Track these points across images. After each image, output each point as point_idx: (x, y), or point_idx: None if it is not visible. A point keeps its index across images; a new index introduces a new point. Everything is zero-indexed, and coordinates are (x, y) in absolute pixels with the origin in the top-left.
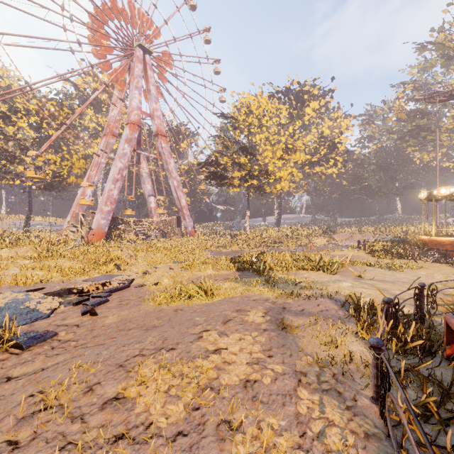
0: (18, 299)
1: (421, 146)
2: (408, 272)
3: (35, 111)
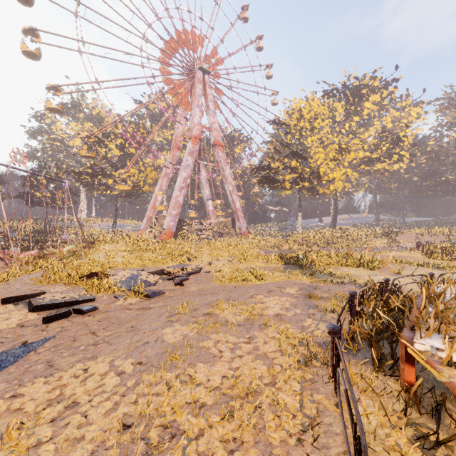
0: (135, 274)
1: None
2: None
3: (120, 135)
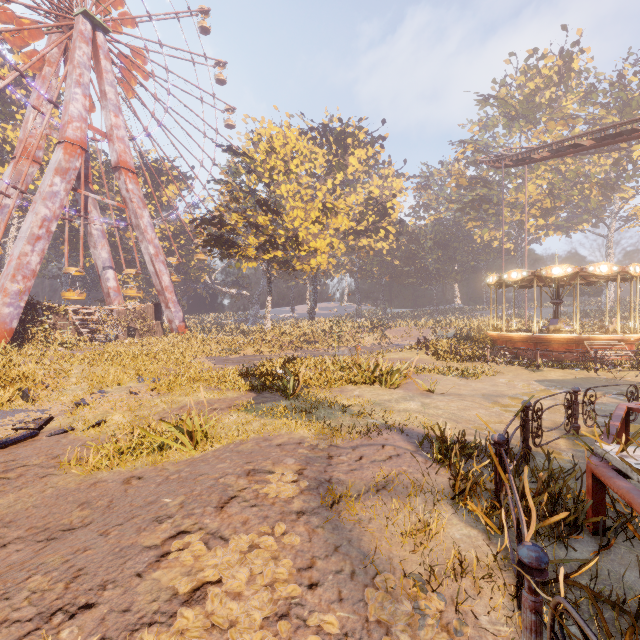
0: None
1: (482, 221)
2: (485, 380)
3: None
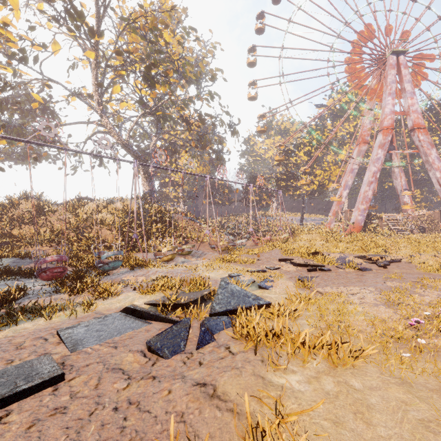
0: (342, 256)
1: None
2: None
3: (307, 143)
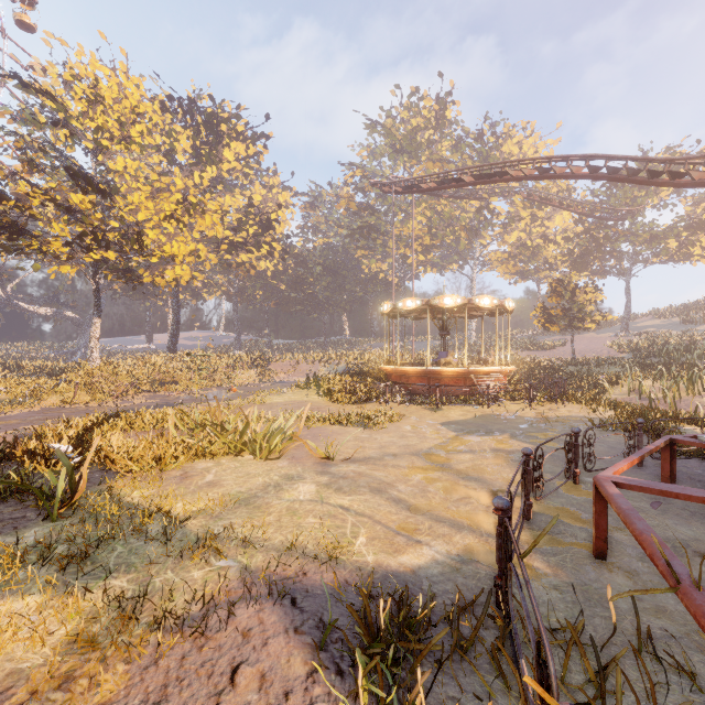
0: None
1: (370, 251)
2: (391, 429)
3: None
